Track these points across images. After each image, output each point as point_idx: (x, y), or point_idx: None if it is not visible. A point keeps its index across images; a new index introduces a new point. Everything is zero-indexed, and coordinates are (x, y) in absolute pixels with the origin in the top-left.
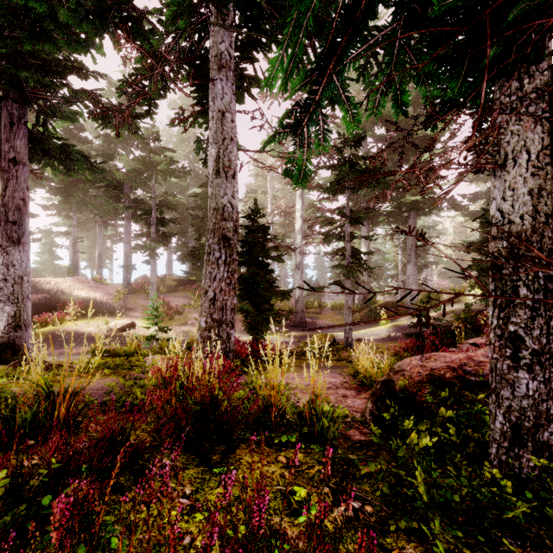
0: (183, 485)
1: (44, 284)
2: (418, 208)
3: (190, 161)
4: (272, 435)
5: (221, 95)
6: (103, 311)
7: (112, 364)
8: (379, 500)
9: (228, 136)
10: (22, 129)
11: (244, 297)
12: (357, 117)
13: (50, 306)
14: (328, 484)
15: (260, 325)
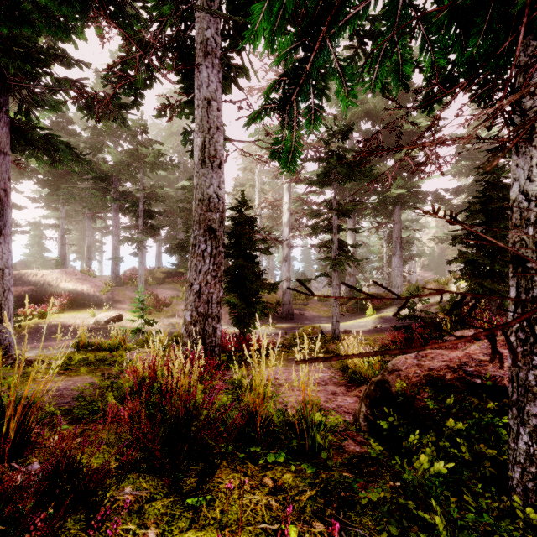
0: (146, 526)
1: (30, 276)
2: (403, 202)
3: (179, 154)
4: (257, 449)
5: (207, 83)
6: (90, 303)
7: (93, 360)
8: None
9: (214, 125)
10: (4, 118)
11: (230, 290)
12: (353, 91)
13: (36, 298)
14: (323, 517)
15: (247, 318)
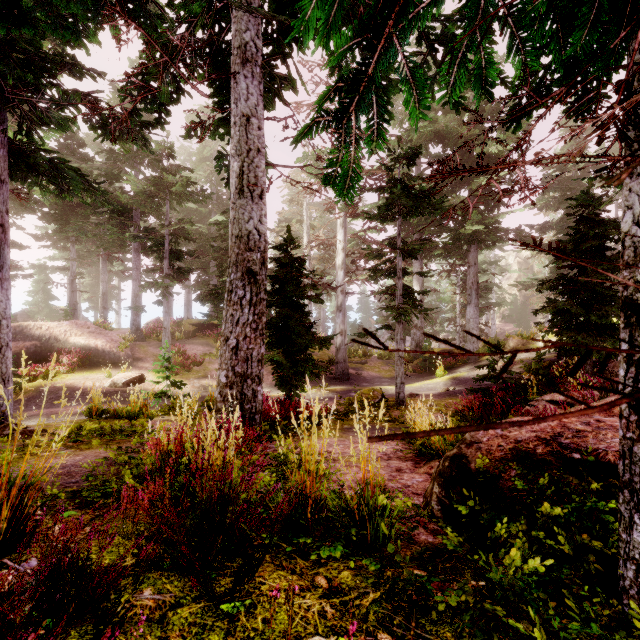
0: None
1: (34, 329)
2: (480, 240)
3: (212, 183)
4: (308, 541)
5: (246, 96)
6: (105, 362)
7: (108, 430)
8: None
9: (254, 147)
10: (1, 138)
11: (274, 345)
12: (425, 100)
13: (41, 355)
14: (390, 627)
15: (294, 379)
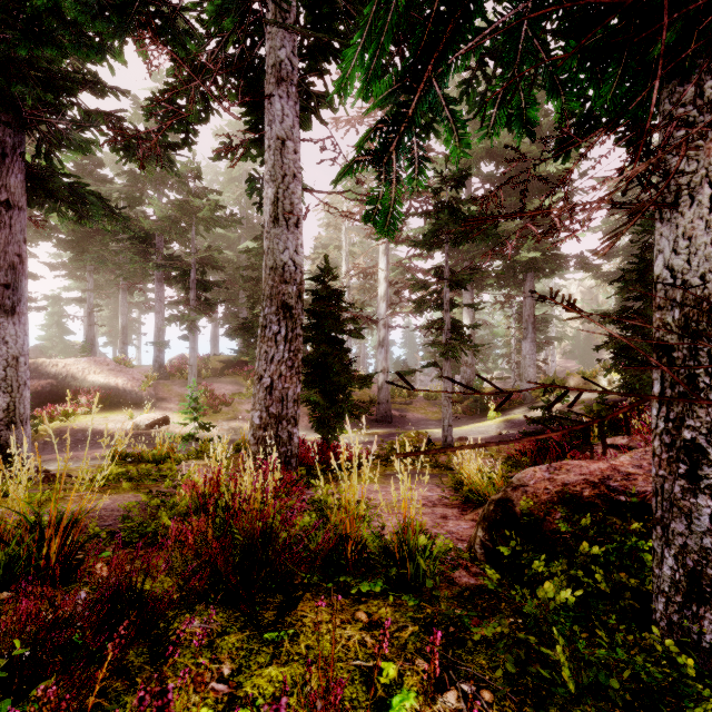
0: (220, 661)
1: (49, 367)
2: (537, 268)
3: (241, 206)
4: (348, 579)
5: (281, 117)
6: (127, 402)
7: (135, 474)
8: (502, 683)
9: (290, 172)
10: (18, 162)
11: (310, 384)
12: (465, 140)
13: (57, 395)
14: (428, 655)
15: (332, 421)
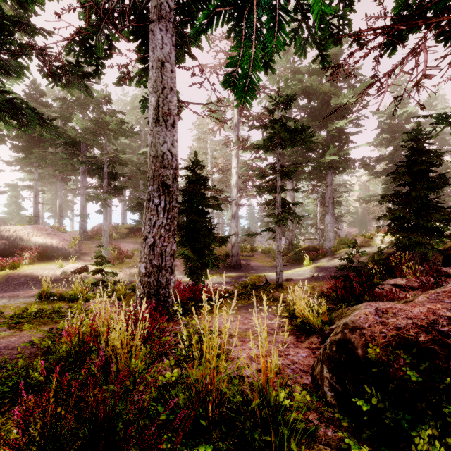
0: None
1: (3, 232)
2: (335, 167)
3: (141, 125)
4: (208, 450)
5: (161, 45)
6: (58, 256)
7: (47, 312)
8: None
9: (168, 86)
10: None
11: (184, 243)
12: None
13: (9, 251)
14: None
15: (200, 269)
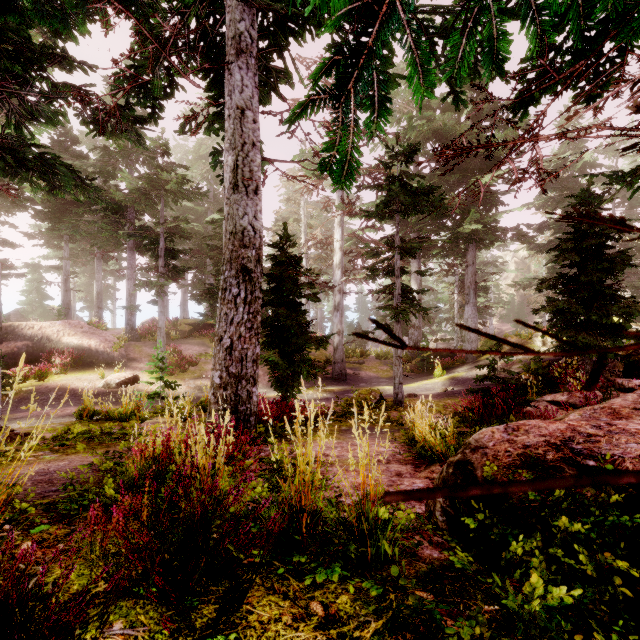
0: None
1: (25, 329)
2: (478, 239)
3: (208, 182)
4: (302, 560)
5: (240, 88)
6: (99, 362)
7: (97, 433)
8: None
9: (249, 141)
10: None
11: (270, 345)
12: (430, 76)
13: (33, 356)
14: None
15: (290, 380)
